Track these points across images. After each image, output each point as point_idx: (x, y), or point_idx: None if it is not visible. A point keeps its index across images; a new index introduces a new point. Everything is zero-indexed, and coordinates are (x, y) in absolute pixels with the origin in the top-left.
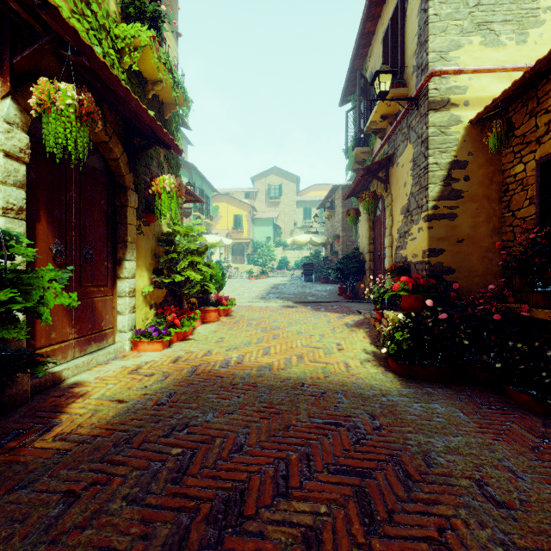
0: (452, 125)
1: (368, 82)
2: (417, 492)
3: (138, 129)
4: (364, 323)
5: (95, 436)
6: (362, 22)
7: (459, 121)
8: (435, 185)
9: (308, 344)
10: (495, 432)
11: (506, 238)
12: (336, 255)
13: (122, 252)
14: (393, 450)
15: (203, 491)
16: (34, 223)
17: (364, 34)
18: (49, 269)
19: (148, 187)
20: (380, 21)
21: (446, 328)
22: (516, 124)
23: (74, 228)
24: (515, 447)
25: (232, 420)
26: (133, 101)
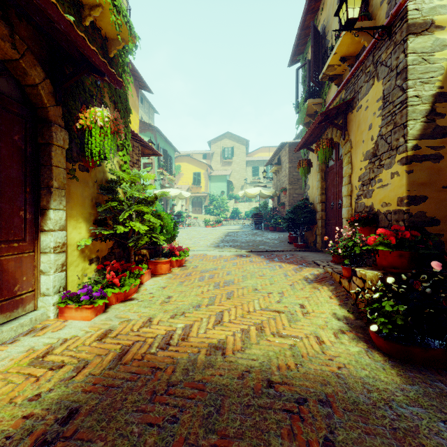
0: (436, 51)
1: (320, 34)
2: None
3: (64, 51)
4: (326, 278)
5: None
6: None
7: (445, 46)
8: (415, 121)
9: (267, 306)
10: None
11: None
12: (283, 206)
13: (46, 200)
14: None
15: None
16: None
17: None
18: None
19: (76, 121)
20: None
21: None
22: None
23: None
24: None
25: None
26: None
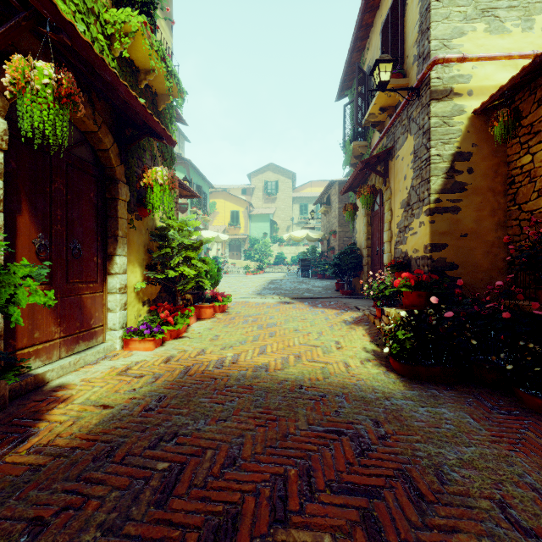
0: (455, 115)
1: (365, 75)
2: (432, 517)
3: (129, 119)
4: (363, 320)
5: (73, 449)
6: (360, 14)
7: (462, 111)
8: (437, 177)
9: (306, 342)
10: (510, 441)
11: (512, 232)
12: (332, 250)
13: (113, 247)
14: (402, 463)
15: (190, 516)
16: (15, 215)
17: (362, 25)
18: (23, 264)
19: (140, 179)
20: (379, 13)
21: (451, 326)
22: (522, 113)
23: (60, 221)
24: (534, 459)
25: (225, 428)
26: (122, 86)
